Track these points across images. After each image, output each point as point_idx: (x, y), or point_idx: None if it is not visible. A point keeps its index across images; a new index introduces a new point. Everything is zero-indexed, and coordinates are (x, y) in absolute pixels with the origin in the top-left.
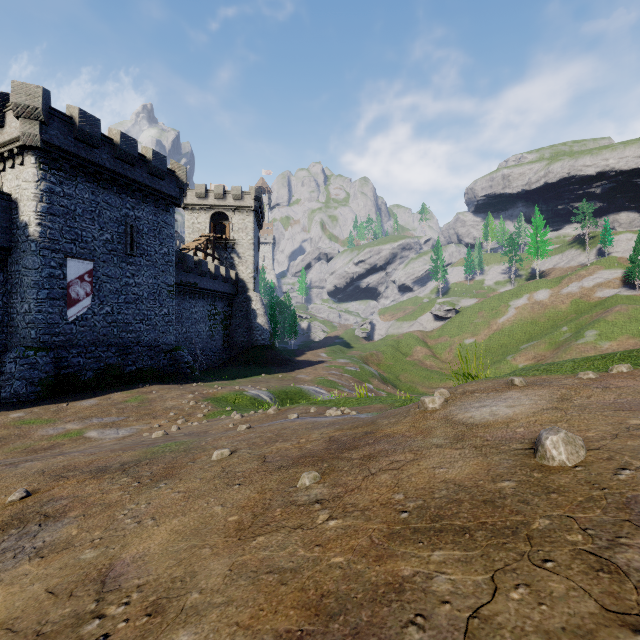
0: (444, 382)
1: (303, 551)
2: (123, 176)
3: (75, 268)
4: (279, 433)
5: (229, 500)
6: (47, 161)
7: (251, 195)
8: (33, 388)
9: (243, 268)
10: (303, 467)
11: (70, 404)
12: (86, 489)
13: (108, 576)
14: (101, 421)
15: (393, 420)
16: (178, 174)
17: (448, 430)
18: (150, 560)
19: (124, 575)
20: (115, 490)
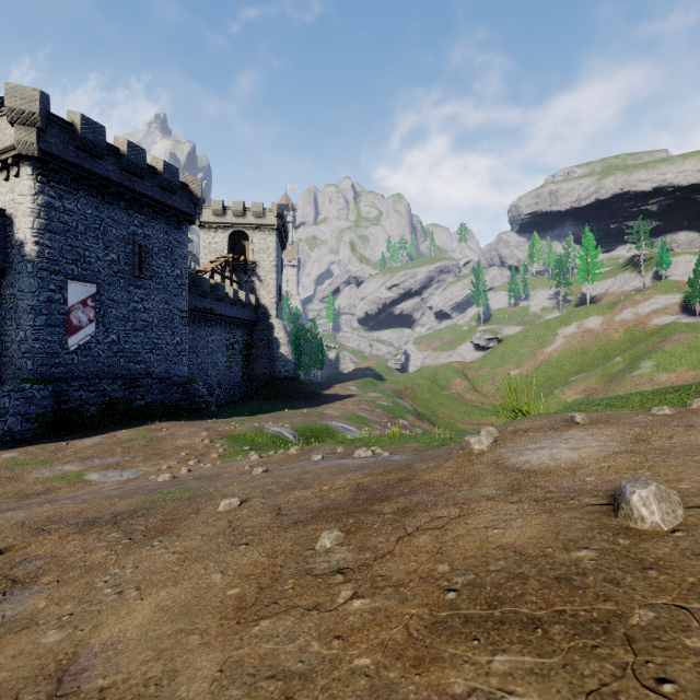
0: (486, 418)
1: (318, 645)
2: (131, 190)
3: (77, 292)
4: (299, 478)
5: (232, 565)
6: (45, 172)
7: (273, 212)
8: (29, 425)
9: (265, 292)
10: (324, 523)
11: (70, 443)
12: (67, 547)
13: (68, 671)
14: (104, 462)
15: (432, 464)
16: (192, 188)
17: (500, 478)
18: (123, 649)
19: (87, 671)
20: (101, 548)
